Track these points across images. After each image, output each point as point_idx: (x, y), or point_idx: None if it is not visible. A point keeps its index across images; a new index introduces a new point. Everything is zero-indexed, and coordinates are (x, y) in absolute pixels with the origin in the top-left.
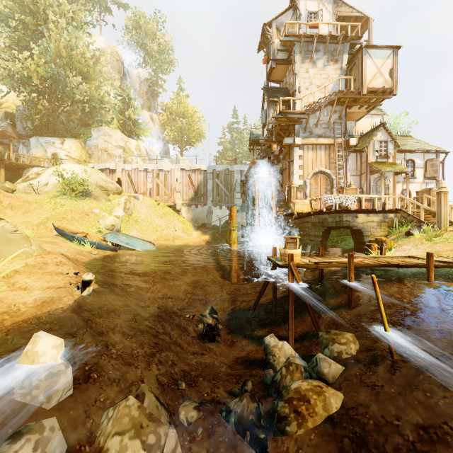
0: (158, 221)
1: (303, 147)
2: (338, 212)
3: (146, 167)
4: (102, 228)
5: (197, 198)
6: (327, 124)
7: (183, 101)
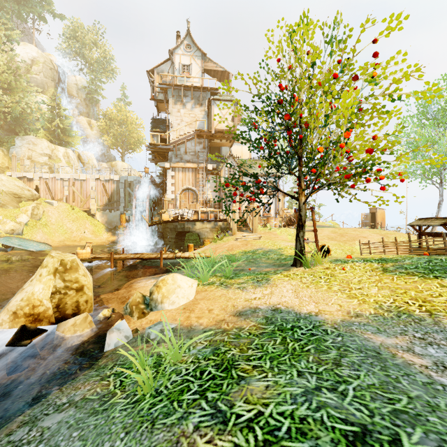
0: (70, 225)
1: (175, 169)
2: (180, 221)
3: (63, 176)
4: (2, 233)
5: (111, 204)
6: (194, 153)
7: (122, 109)
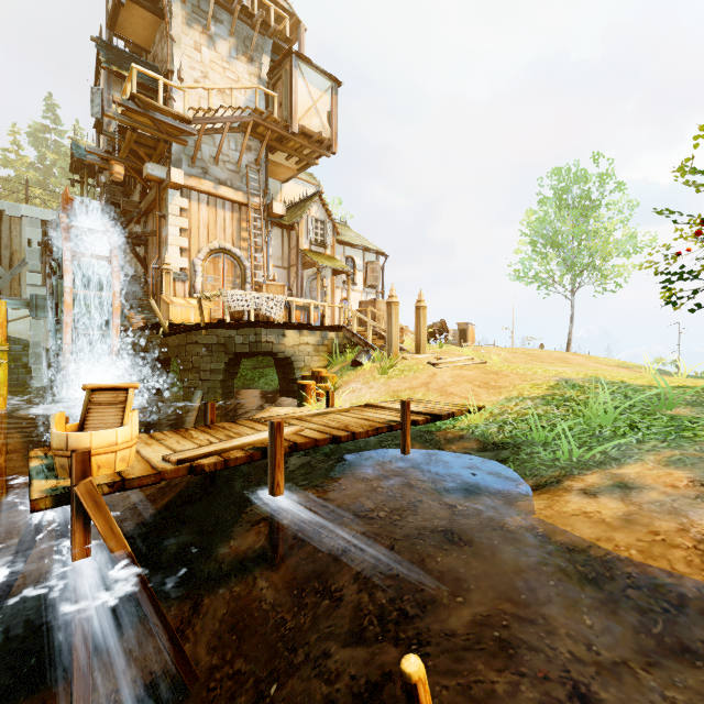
0: None
1: (189, 194)
2: (254, 326)
3: None
4: None
5: None
6: (236, 166)
7: None
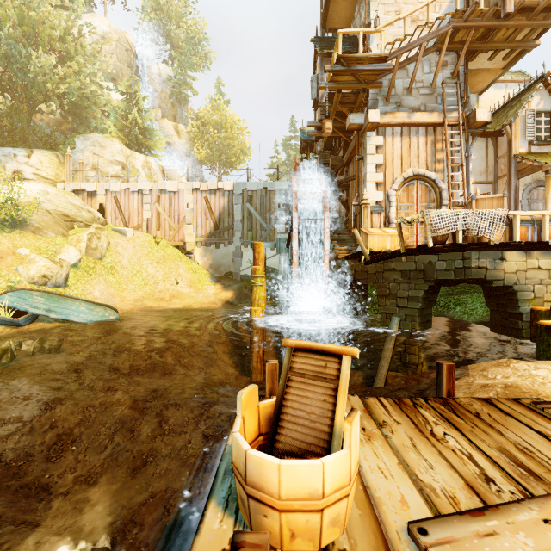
0: (152, 269)
1: (384, 131)
2: (462, 249)
3: (141, 186)
4: (22, 282)
5: (219, 233)
6: (429, 88)
7: (220, 107)
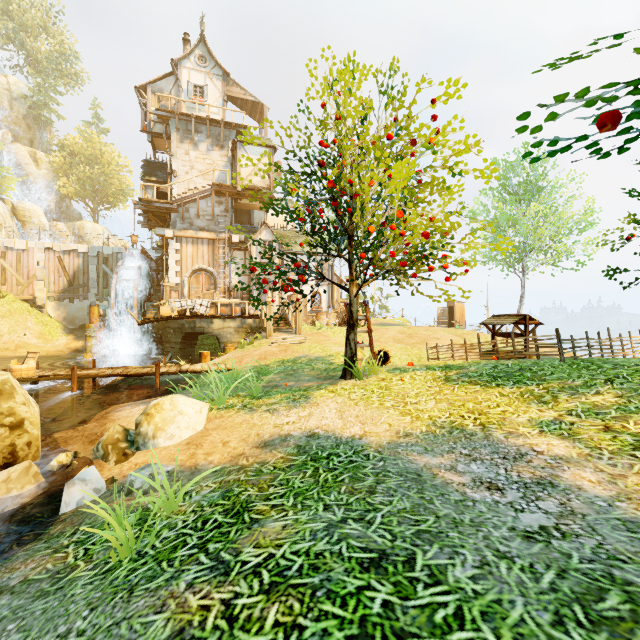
0: None
1: (181, 240)
2: (189, 318)
3: None
4: None
5: (73, 290)
6: (211, 216)
7: (94, 139)
